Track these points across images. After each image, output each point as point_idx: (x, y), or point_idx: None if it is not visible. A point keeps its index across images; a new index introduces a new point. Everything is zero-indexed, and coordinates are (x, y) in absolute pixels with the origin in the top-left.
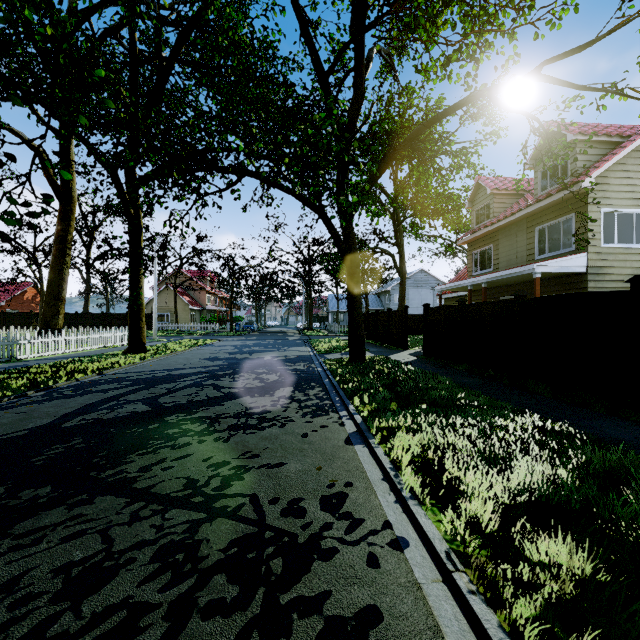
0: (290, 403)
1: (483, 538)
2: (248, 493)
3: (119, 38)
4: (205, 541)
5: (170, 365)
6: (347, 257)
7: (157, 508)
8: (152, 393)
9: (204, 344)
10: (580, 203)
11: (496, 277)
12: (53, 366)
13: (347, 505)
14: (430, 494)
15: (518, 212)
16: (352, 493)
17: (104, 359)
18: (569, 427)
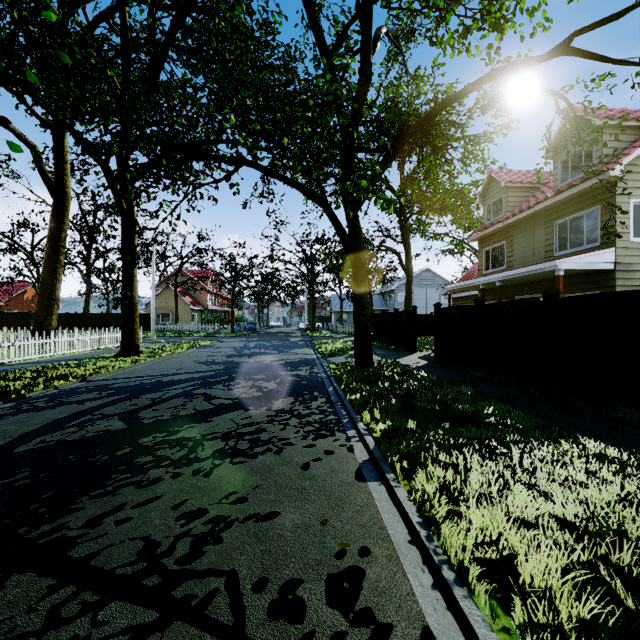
0: (289, 419)
1: None
2: (225, 569)
3: (111, 24)
4: None
5: (162, 370)
6: (353, 253)
7: (90, 599)
8: (133, 405)
9: (203, 346)
10: (607, 194)
11: (513, 275)
12: (35, 371)
13: (365, 594)
14: (481, 572)
15: (536, 205)
16: (370, 569)
17: (93, 363)
18: None
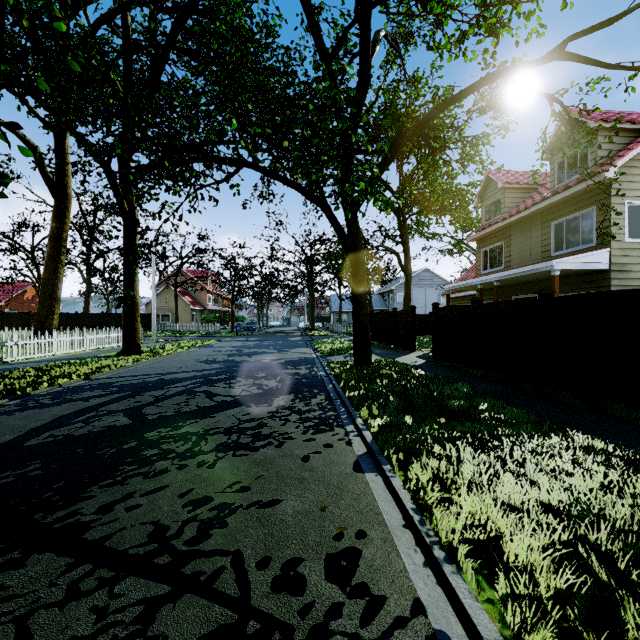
0: (289, 415)
1: (559, 637)
2: (230, 549)
3: (113, 26)
4: (161, 639)
5: (164, 368)
6: (352, 253)
7: (106, 575)
8: (137, 402)
9: (203, 345)
10: (602, 195)
11: (510, 275)
12: (38, 370)
13: (361, 571)
14: (469, 552)
15: (532, 206)
16: (366, 549)
17: (95, 362)
18: (626, 452)
